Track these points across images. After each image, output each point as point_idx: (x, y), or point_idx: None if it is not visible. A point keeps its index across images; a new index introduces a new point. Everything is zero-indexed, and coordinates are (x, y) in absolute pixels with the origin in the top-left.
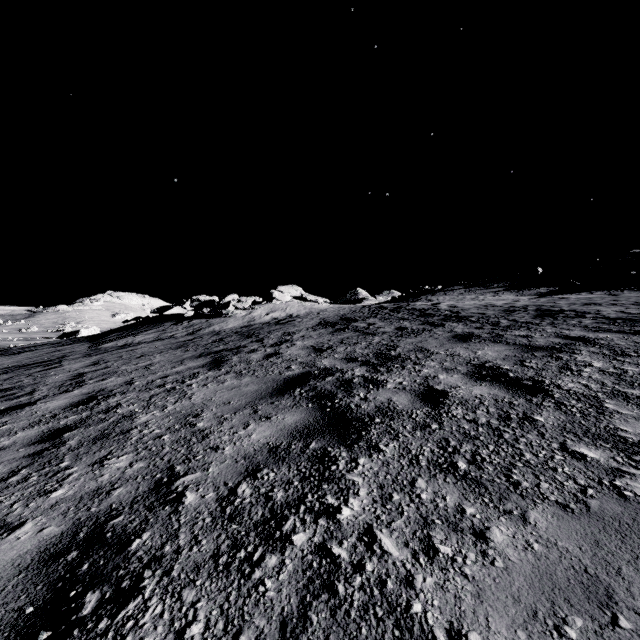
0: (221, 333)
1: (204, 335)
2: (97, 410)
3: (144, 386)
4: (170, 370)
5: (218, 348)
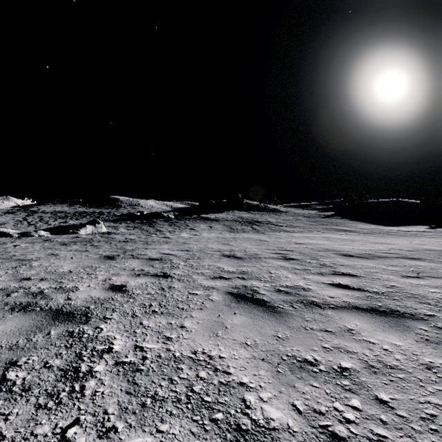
0: None
1: None
2: None
3: None
4: None
5: None
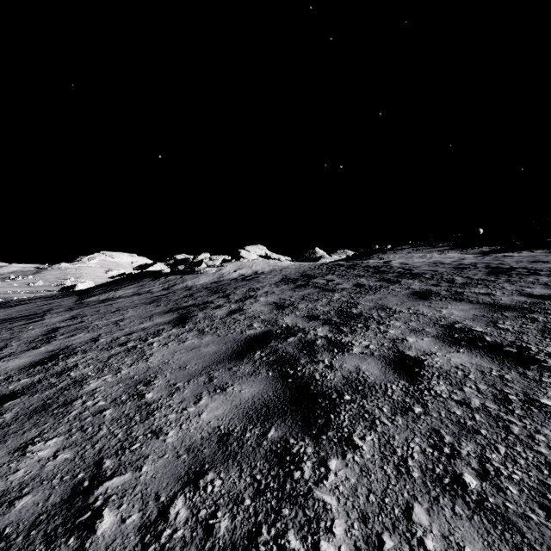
0: (192, 288)
1: (177, 290)
2: (52, 372)
3: (107, 344)
4: (137, 326)
5: (187, 303)
